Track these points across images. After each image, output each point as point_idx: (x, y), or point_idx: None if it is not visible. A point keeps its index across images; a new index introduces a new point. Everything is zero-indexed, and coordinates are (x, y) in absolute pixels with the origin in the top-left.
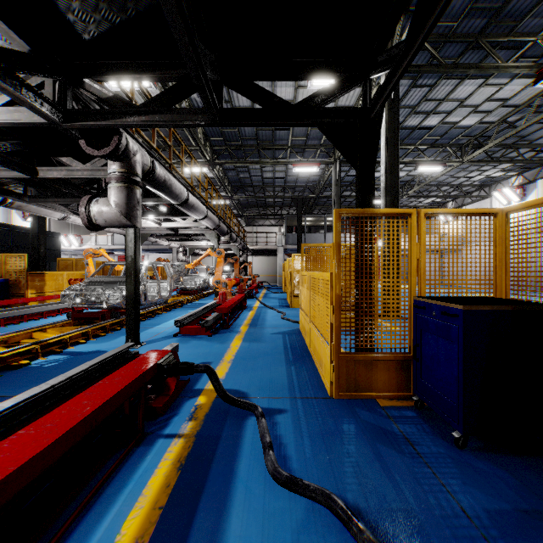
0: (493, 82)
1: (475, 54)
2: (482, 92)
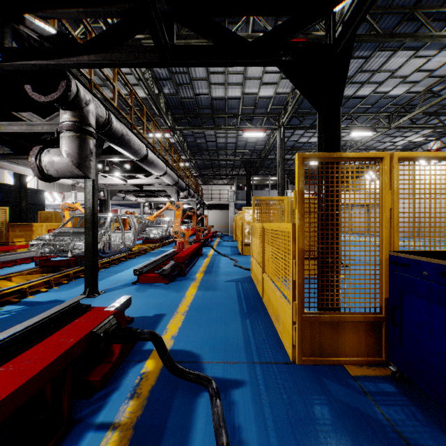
0: (422, 54)
1: (408, 27)
2: (411, 63)
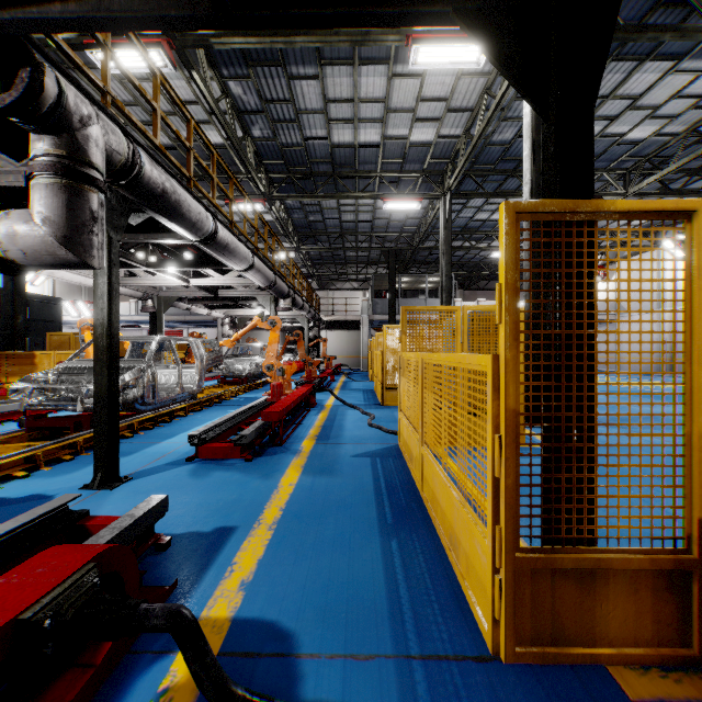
0: (686, 67)
1: (667, 17)
2: (667, 83)
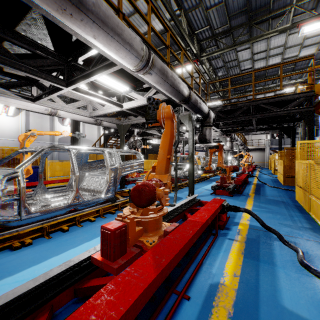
0: None
1: None
2: None
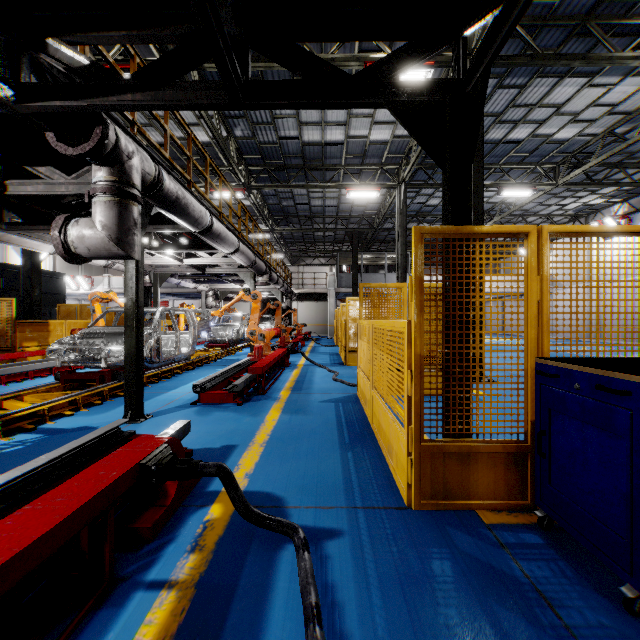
0: (599, 82)
1: (579, 44)
2: (585, 94)
